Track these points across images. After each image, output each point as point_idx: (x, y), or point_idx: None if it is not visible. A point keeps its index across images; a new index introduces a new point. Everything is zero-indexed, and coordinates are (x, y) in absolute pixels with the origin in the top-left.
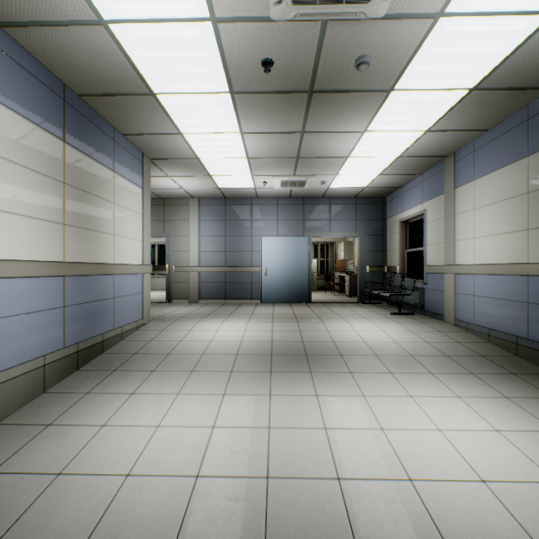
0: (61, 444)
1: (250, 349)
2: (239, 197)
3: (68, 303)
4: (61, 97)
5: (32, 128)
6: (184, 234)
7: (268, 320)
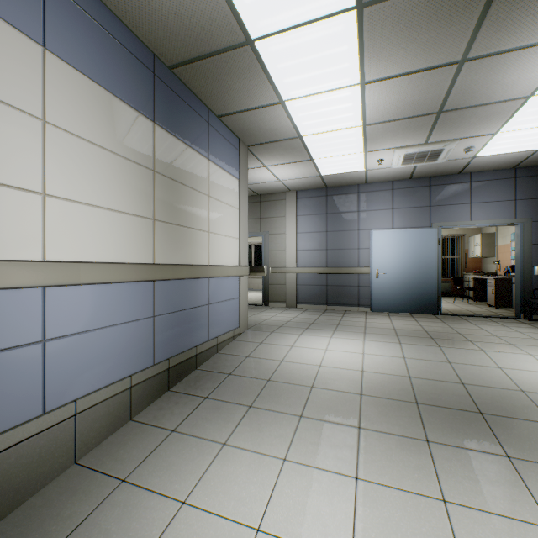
0: (127, 528)
1: (378, 387)
2: (343, 185)
3: (158, 312)
4: (150, 70)
5: (117, 104)
6: (281, 232)
7: (391, 339)
